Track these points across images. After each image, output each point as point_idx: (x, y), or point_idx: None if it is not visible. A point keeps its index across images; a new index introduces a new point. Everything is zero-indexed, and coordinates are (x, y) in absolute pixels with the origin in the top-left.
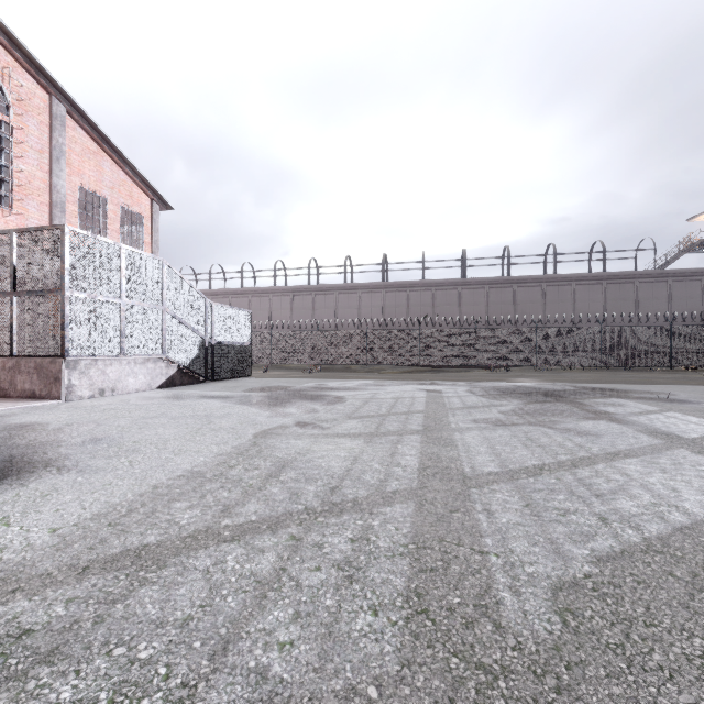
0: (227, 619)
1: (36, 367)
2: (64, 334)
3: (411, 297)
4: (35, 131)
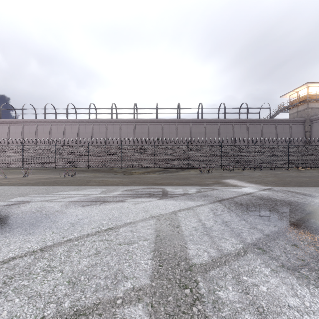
0: None
1: None
2: None
3: (150, 128)
4: None
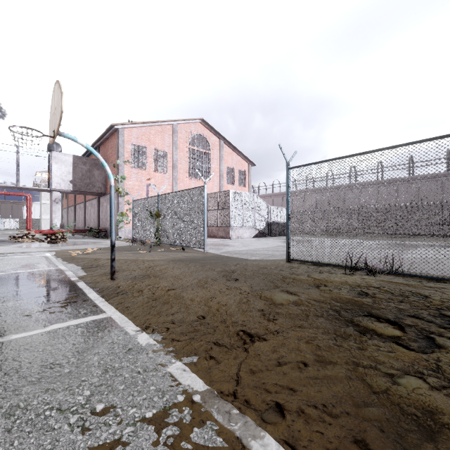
0: (265, 253)
1: (223, 230)
2: (230, 220)
3: (399, 188)
4: (216, 153)
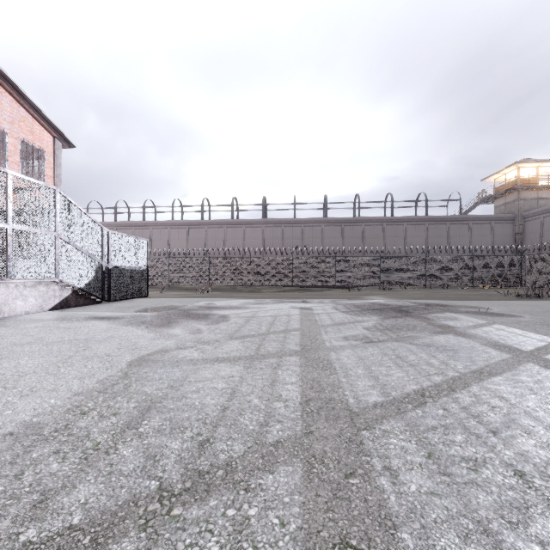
0: None
1: None
2: None
3: (285, 231)
4: None
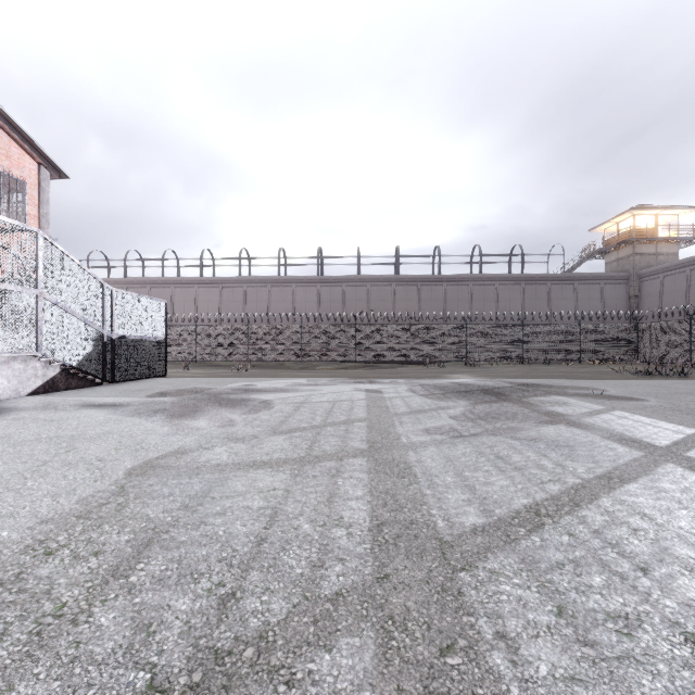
0: None
1: None
2: None
3: (347, 292)
4: None
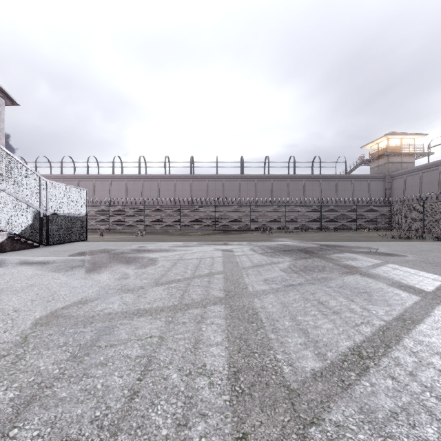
0: None
1: None
2: None
3: (209, 185)
4: None
